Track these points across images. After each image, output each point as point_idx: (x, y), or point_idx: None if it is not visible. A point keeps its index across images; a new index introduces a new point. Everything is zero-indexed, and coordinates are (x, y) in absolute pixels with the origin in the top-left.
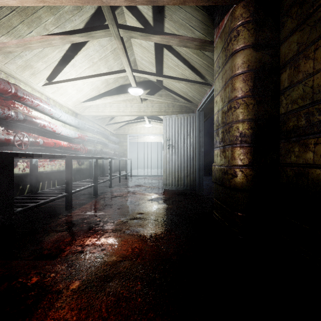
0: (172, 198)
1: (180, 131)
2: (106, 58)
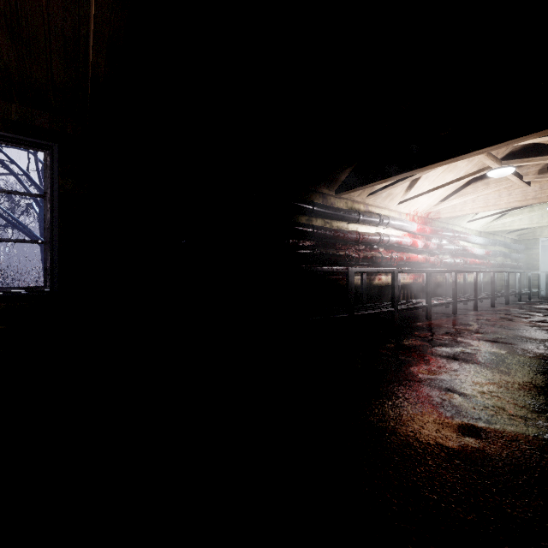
0: None
1: None
2: None
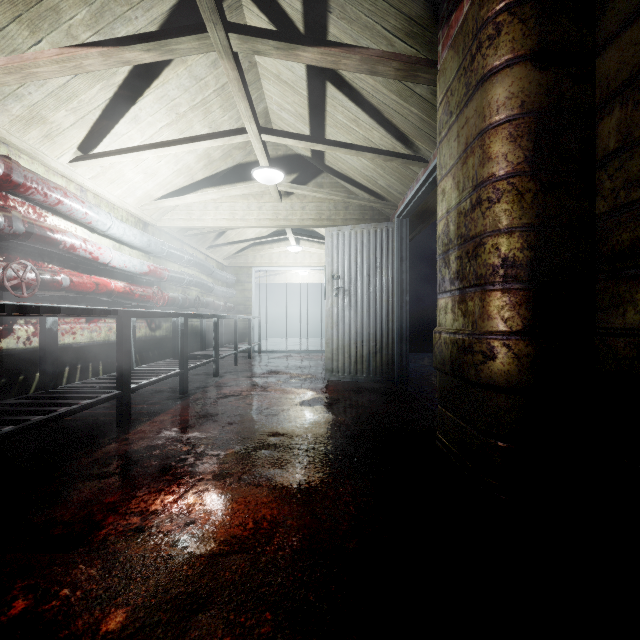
0: (345, 400)
1: (361, 259)
2: (205, 105)
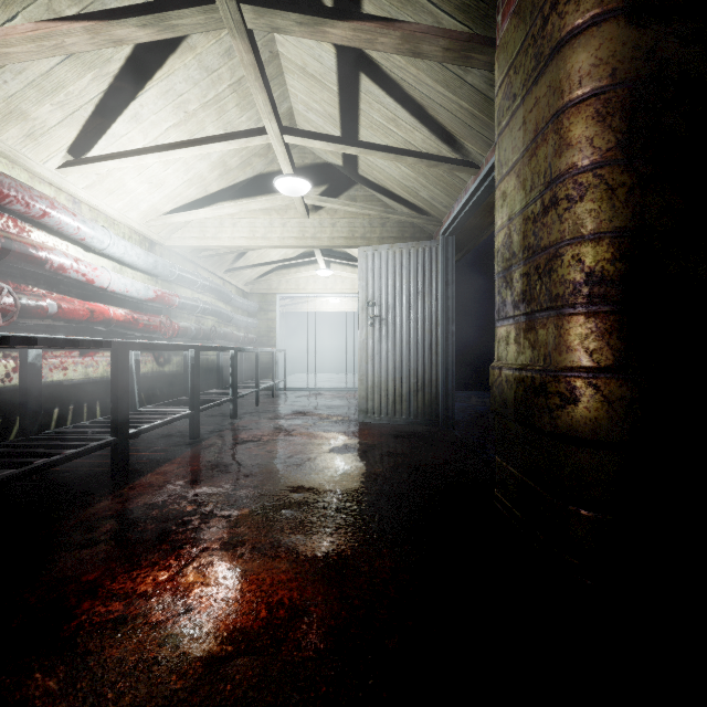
0: (382, 446)
1: (401, 283)
2: (218, 103)
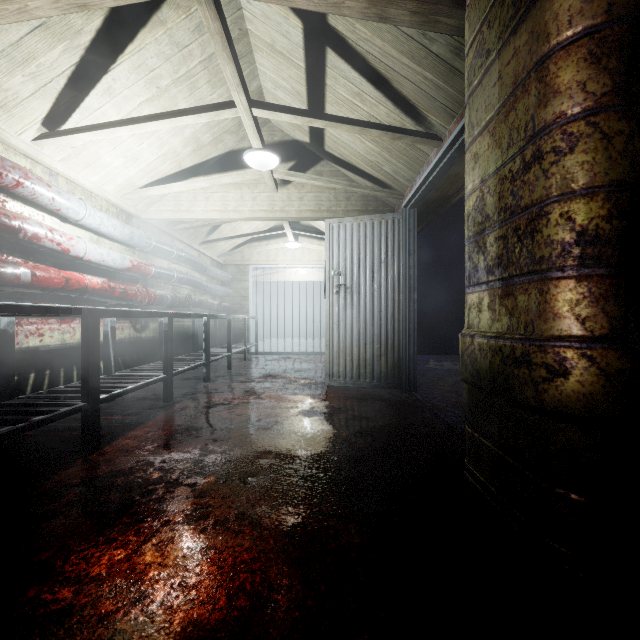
0: (347, 409)
1: (364, 253)
2: (190, 79)
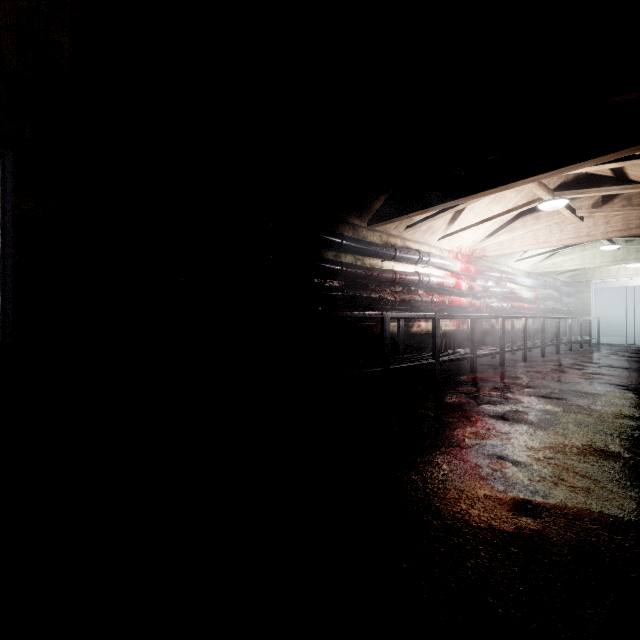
0: None
1: None
2: None
